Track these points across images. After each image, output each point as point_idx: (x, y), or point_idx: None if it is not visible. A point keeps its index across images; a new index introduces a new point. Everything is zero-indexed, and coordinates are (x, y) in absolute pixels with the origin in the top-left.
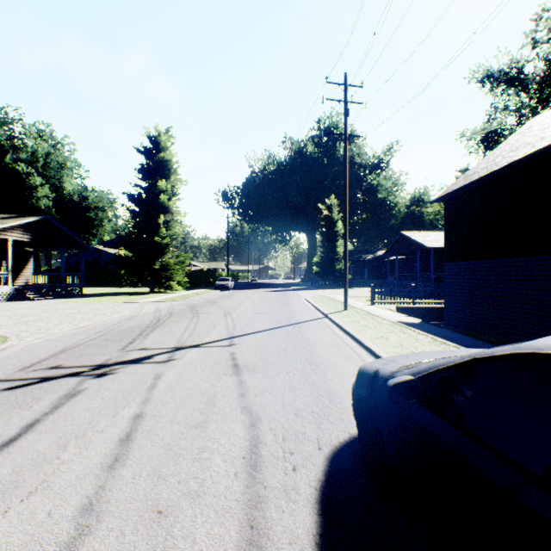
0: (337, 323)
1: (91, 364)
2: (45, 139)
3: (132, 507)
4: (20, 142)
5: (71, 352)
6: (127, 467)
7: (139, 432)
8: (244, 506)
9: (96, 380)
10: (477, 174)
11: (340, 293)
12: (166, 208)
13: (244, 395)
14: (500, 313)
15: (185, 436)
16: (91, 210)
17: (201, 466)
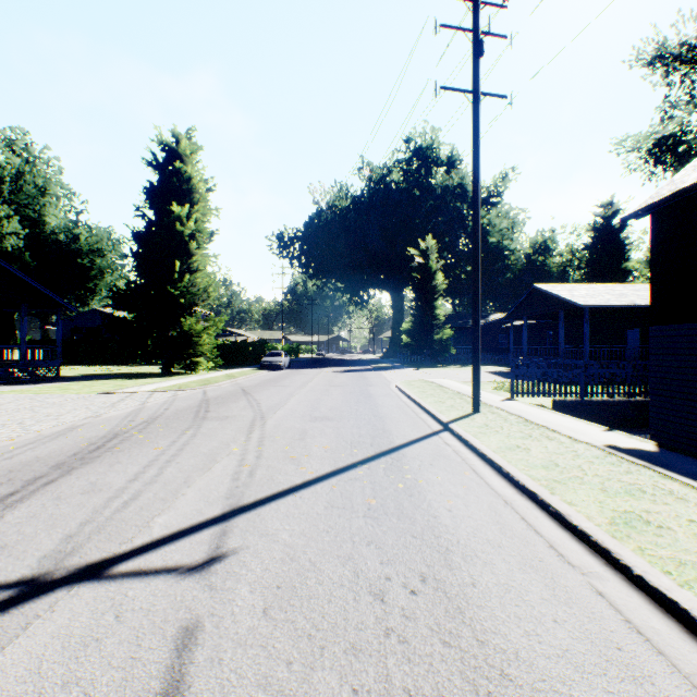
0: (481, 452)
1: None
2: (19, 154)
3: None
4: None
5: None
6: None
7: None
8: None
9: None
10: None
11: (445, 374)
12: (187, 249)
13: None
14: None
15: None
16: (84, 255)
17: None
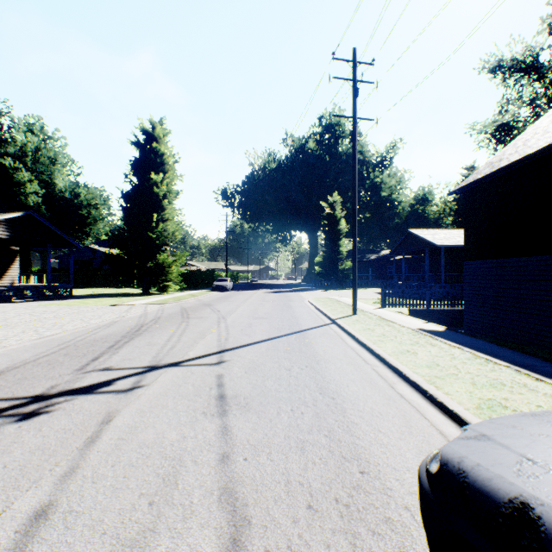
0: (348, 331)
1: (26, 395)
2: (35, 134)
3: None
4: (8, 136)
5: (11, 374)
6: None
7: None
8: None
9: (16, 427)
10: (506, 160)
11: (344, 294)
12: (161, 205)
13: (228, 459)
14: (538, 319)
15: None
16: (83, 207)
17: None
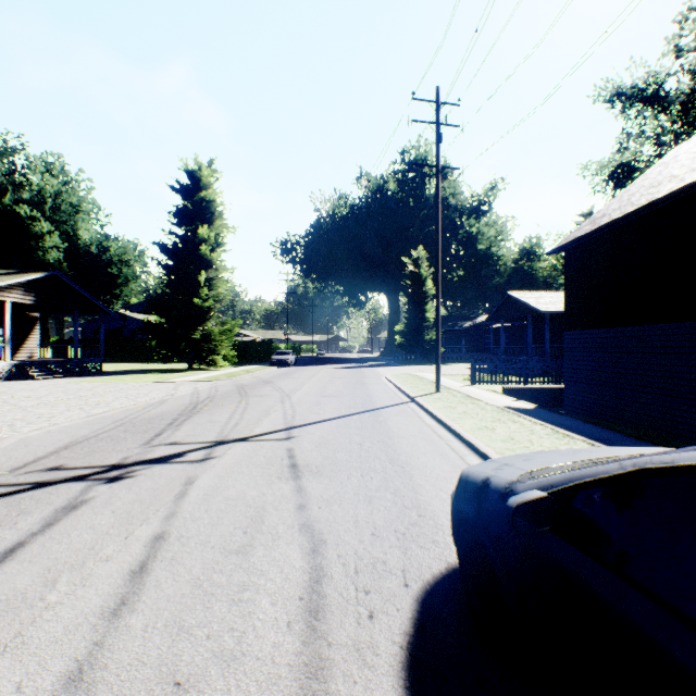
0: (426, 409)
1: (103, 464)
2: (54, 175)
3: (138, 676)
4: (22, 178)
5: (79, 448)
6: (137, 614)
7: (157, 561)
8: (300, 675)
9: (107, 487)
10: (607, 216)
11: (430, 370)
12: (208, 262)
13: (304, 507)
14: (638, 396)
15: (221, 566)
16: (113, 265)
17: (241, 611)
